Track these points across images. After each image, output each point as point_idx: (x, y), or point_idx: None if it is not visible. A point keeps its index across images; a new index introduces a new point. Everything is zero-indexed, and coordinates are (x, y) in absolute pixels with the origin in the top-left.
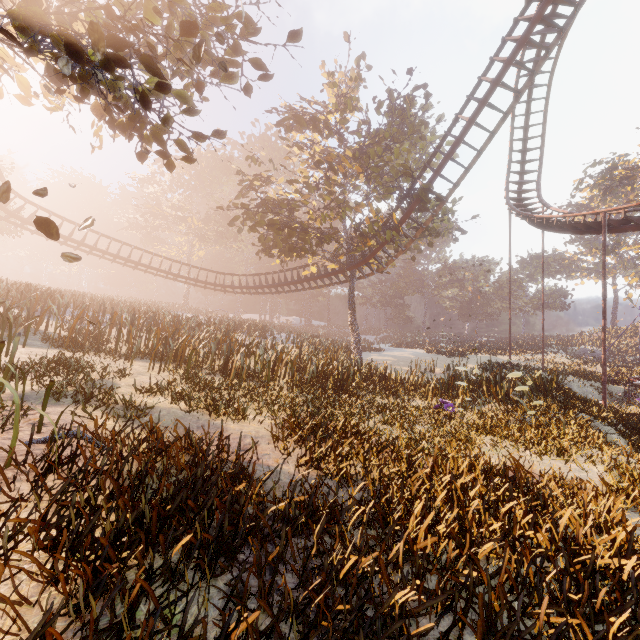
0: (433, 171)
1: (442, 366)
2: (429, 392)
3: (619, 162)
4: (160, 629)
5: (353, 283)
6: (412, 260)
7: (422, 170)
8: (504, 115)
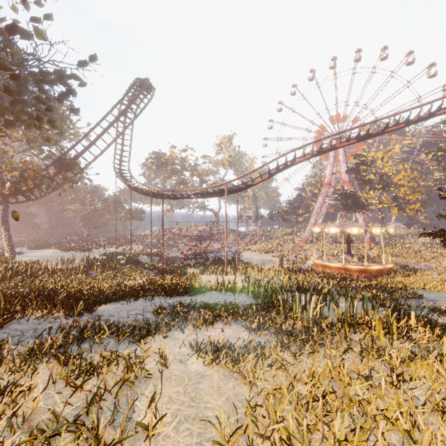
0: (77, 153)
1: (77, 258)
2: (80, 271)
3: (162, 156)
4: (71, 302)
5: (8, 206)
6: (59, 195)
7: (70, 149)
8: (115, 139)
